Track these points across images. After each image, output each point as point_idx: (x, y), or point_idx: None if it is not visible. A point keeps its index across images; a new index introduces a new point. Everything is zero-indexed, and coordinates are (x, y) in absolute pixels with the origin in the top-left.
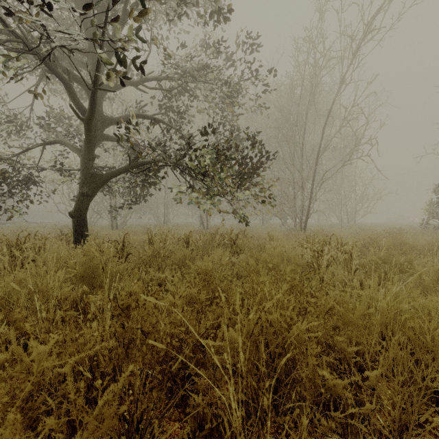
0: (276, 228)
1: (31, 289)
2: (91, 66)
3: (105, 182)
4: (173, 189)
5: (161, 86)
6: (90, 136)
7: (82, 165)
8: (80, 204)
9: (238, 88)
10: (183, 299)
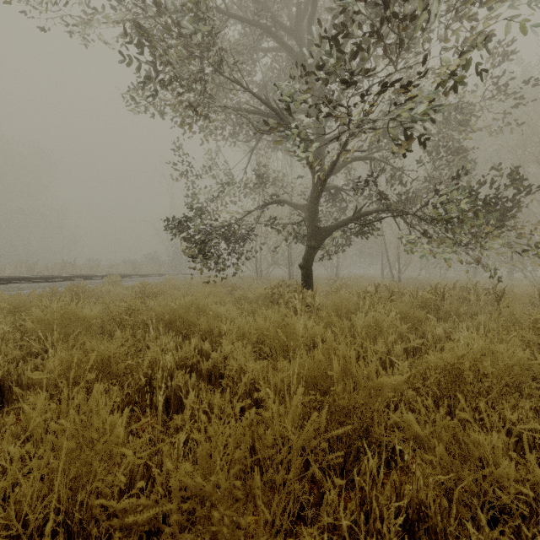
0: (507, 282)
1: (380, 324)
2: (314, 124)
3: (329, 235)
4: (402, 238)
5: (374, 126)
6: (322, 192)
7: (309, 220)
8: (308, 257)
9: (474, 109)
10: (525, 343)
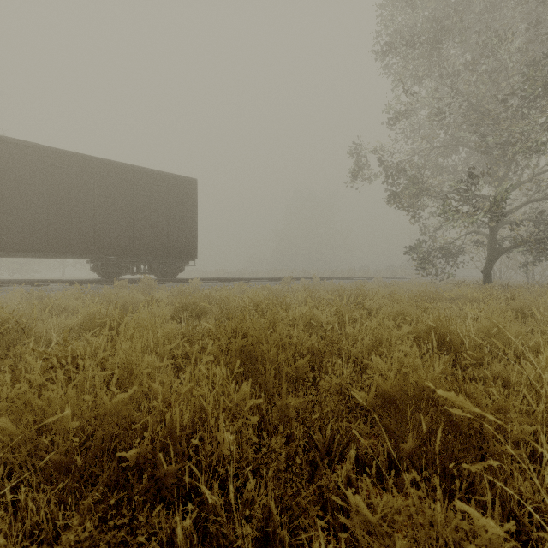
0: None
1: None
2: (494, 184)
3: (503, 252)
4: None
5: None
6: (492, 229)
7: (488, 244)
8: (487, 266)
9: None
10: None
